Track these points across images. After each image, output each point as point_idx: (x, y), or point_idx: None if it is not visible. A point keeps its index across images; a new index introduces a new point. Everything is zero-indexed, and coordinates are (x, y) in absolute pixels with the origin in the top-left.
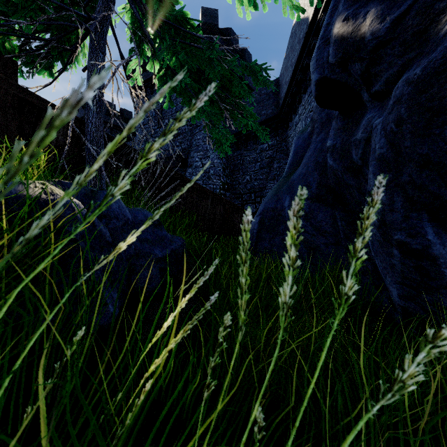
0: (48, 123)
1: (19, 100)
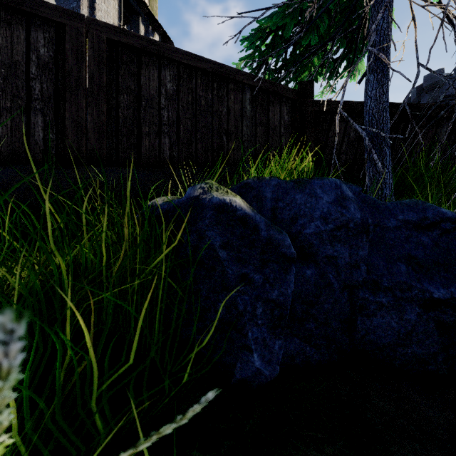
0: (339, 124)
1: (315, 114)
